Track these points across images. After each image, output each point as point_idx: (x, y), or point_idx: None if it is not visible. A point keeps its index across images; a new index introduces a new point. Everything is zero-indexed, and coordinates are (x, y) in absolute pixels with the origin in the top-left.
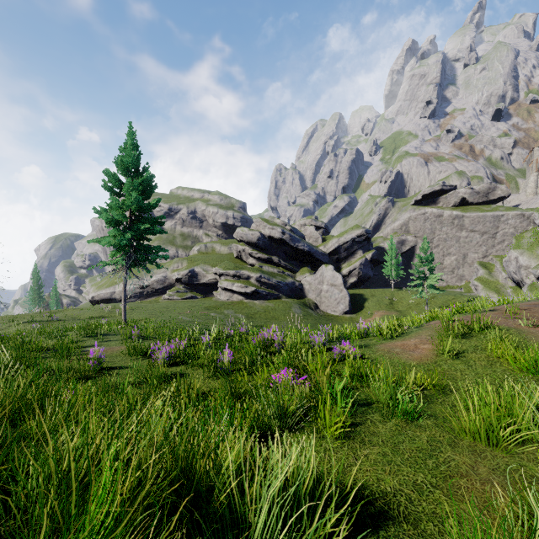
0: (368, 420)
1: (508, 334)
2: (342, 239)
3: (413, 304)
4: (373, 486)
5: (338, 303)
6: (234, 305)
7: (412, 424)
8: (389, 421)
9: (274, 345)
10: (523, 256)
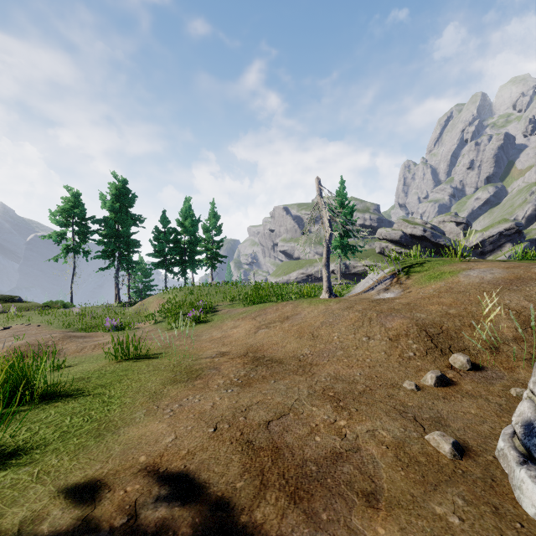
0: None
1: None
2: (487, 233)
3: None
4: None
5: None
6: None
7: None
8: None
9: None
10: None
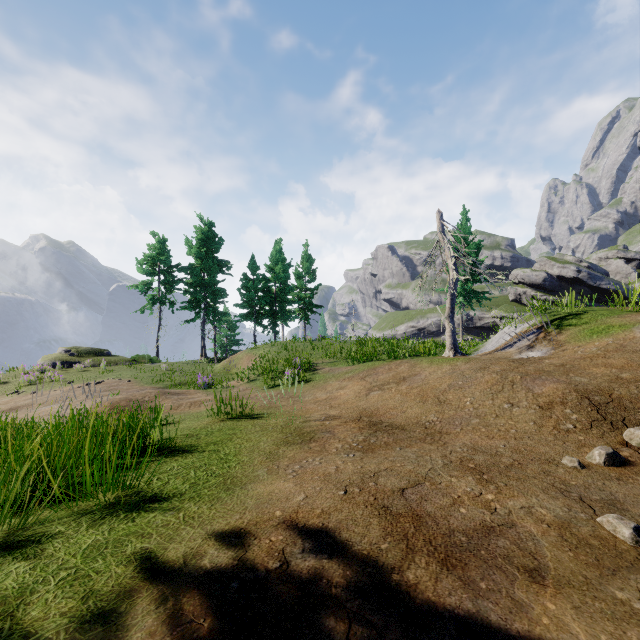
0: None
1: None
2: None
3: None
4: None
5: None
6: None
7: None
8: None
9: None
10: None
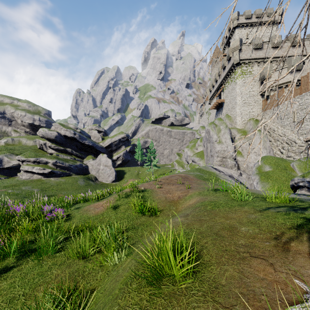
0: (26, 261)
1: (146, 193)
2: (113, 139)
3: (148, 174)
4: None
5: (109, 176)
6: (33, 182)
7: (51, 257)
8: (39, 258)
9: (17, 215)
10: (189, 151)
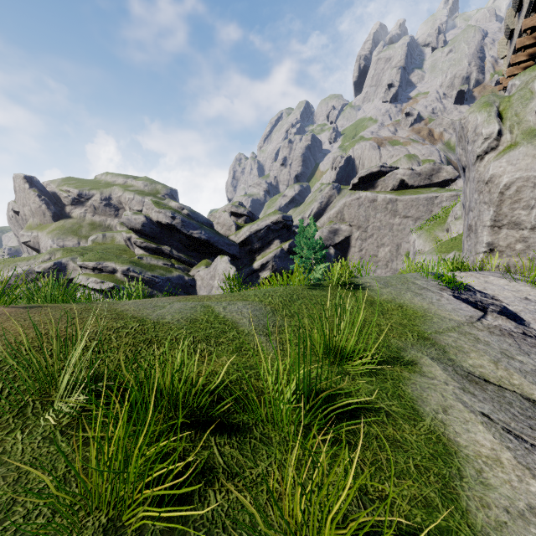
0: None
1: None
2: (254, 226)
3: None
4: None
5: None
6: None
7: None
8: None
9: None
10: (420, 239)
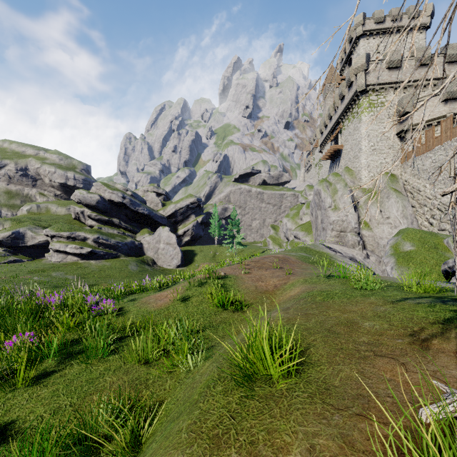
0: (69, 365)
1: (228, 281)
2: (178, 205)
3: (228, 256)
4: (21, 419)
5: (172, 259)
6: (66, 266)
7: (102, 361)
8: (87, 362)
9: (51, 308)
10: (289, 222)
